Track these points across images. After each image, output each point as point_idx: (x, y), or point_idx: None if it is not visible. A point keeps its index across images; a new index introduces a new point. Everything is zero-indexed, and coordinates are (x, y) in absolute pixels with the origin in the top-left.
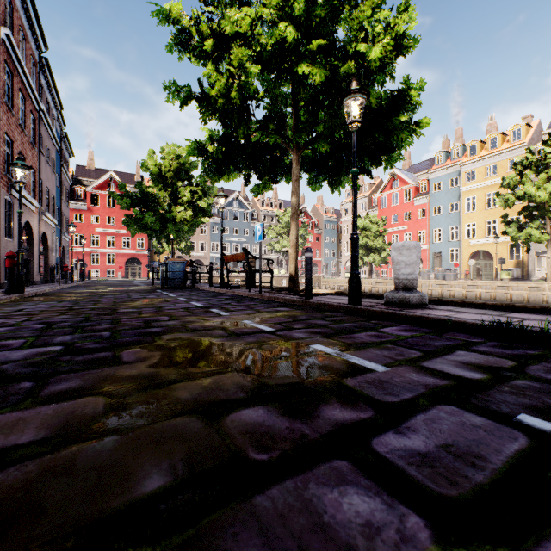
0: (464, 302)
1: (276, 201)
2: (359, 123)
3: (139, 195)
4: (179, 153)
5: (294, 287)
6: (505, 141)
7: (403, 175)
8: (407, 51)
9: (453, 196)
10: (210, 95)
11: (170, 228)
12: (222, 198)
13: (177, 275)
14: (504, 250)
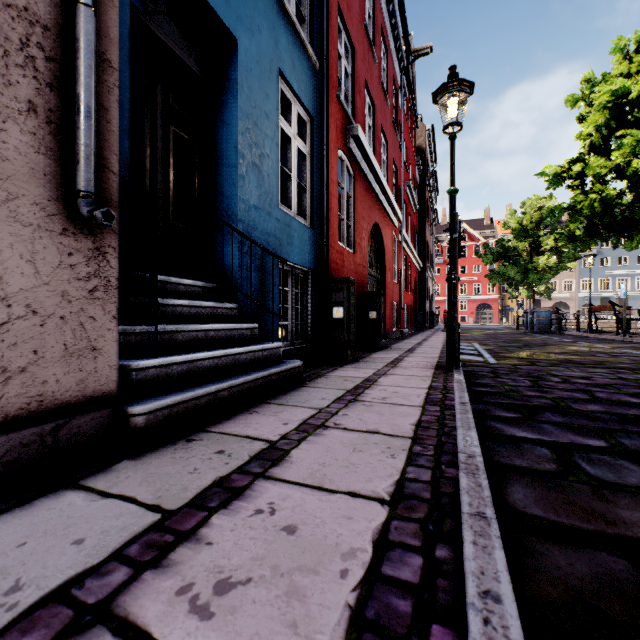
0: None
1: None
2: None
3: (498, 249)
4: (540, 205)
5: None
6: None
7: None
8: None
9: None
10: (576, 208)
11: (532, 278)
12: (590, 257)
13: (543, 321)
14: None
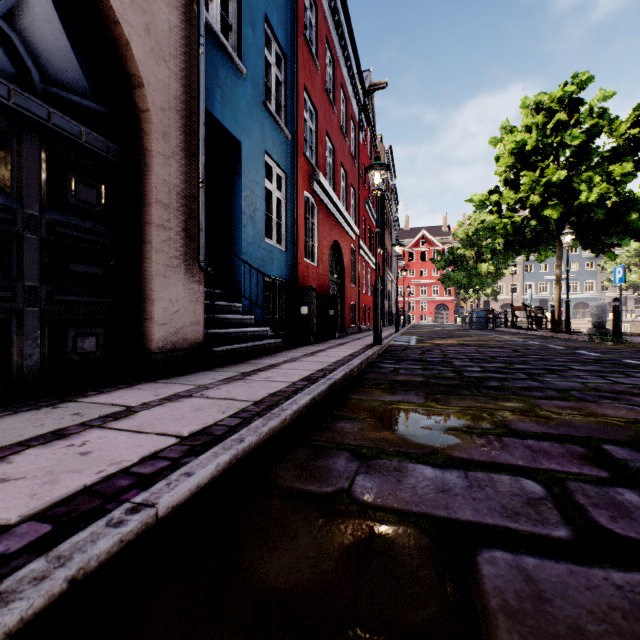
0: (639, 335)
1: None
2: (568, 247)
3: (449, 256)
4: (483, 219)
5: (557, 328)
6: None
7: None
8: (626, 181)
9: None
10: (495, 228)
11: (476, 282)
12: (512, 267)
13: (480, 319)
14: None
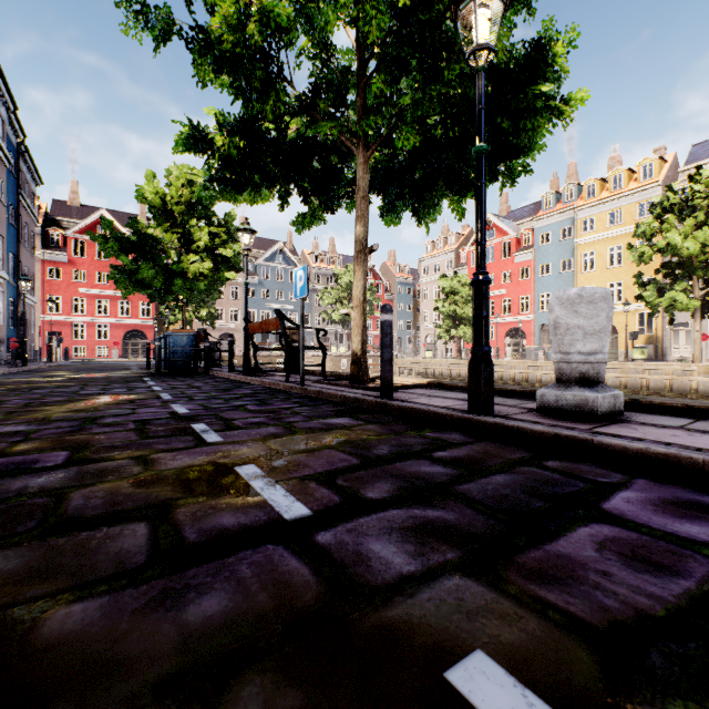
0: (690, 407)
1: (334, 256)
2: (491, 52)
3: (134, 238)
4: (192, 178)
5: (360, 375)
6: (633, 180)
7: (500, 222)
8: None
9: (565, 251)
10: (209, 28)
11: (179, 286)
12: (247, 234)
13: (182, 353)
14: (632, 321)
